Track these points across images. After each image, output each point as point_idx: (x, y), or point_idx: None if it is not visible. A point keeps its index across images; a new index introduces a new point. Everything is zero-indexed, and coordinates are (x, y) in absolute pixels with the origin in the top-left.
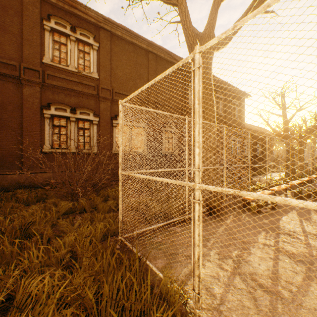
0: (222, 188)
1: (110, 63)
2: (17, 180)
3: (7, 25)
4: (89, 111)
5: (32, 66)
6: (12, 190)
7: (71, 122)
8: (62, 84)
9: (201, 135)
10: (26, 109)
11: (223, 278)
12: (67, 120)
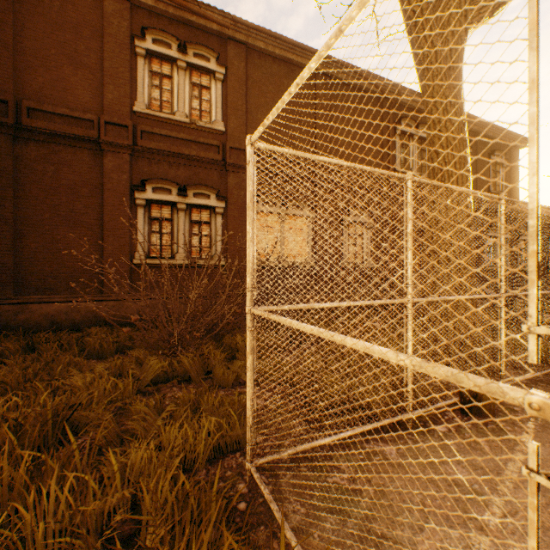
0: None
1: (245, 102)
2: (95, 311)
3: (81, 55)
4: (209, 191)
5: (117, 118)
6: (83, 329)
7: (179, 212)
8: (164, 147)
9: None
10: (108, 193)
11: None
12: (172, 208)
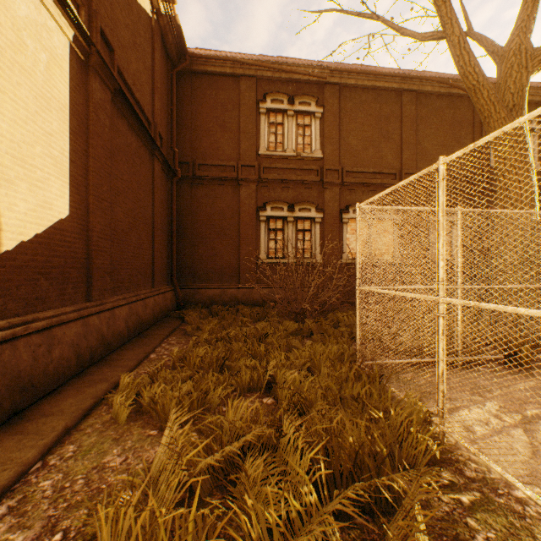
0: (464, 301)
1: (338, 131)
2: (235, 295)
3: (226, 123)
4: (310, 206)
5: (248, 162)
6: (233, 306)
7: (288, 223)
8: (278, 177)
9: (444, 248)
10: (242, 214)
11: (494, 424)
12: (283, 221)
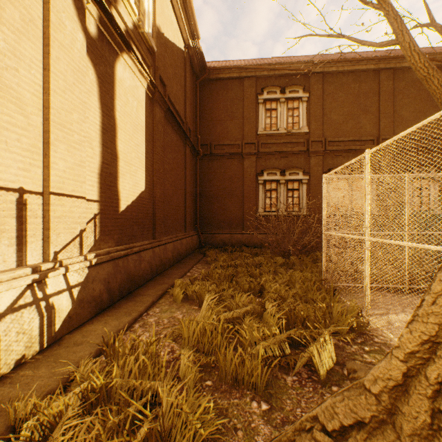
0: (377, 239)
1: (322, 109)
2: (240, 239)
3: (234, 113)
4: (298, 170)
5: (250, 140)
6: (238, 246)
7: (280, 185)
8: (272, 150)
9: (368, 206)
10: (245, 179)
11: None
12: (276, 183)
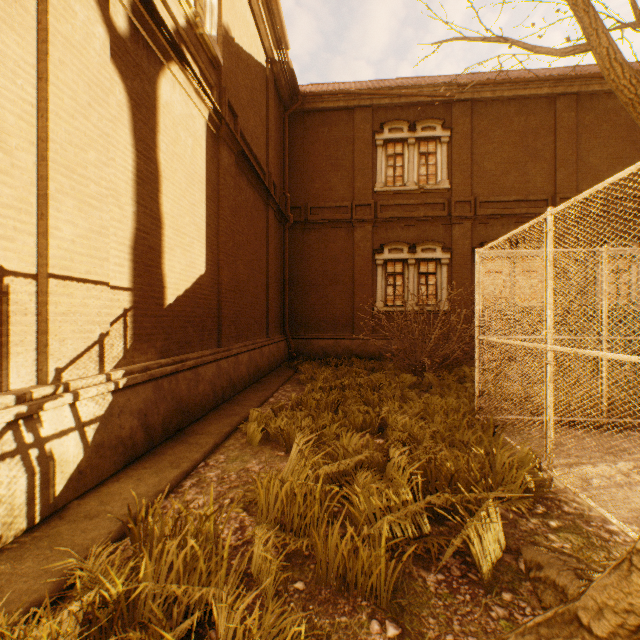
0: (566, 348)
1: (470, 155)
2: (349, 346)
3: (339, 161)
4: (435, 245)
5: (363, 201)
6: (346, 358)
7: (409, 266)
8: (396, 214)
9: (551, 297)
10: (357, 258)
11: (617, 480)
12: (403, 264)
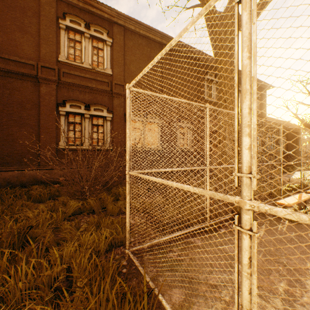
0: None
1: (124, 58)
2: (35, 175)
3: (26, 26)
4: (103, 108)
5: (48, 64)
6: (28, 186)
7: (85, 119)
8: (76, 82)
9: (255, 113)
10: (42, 107)
11: None
12: (81, 116)
